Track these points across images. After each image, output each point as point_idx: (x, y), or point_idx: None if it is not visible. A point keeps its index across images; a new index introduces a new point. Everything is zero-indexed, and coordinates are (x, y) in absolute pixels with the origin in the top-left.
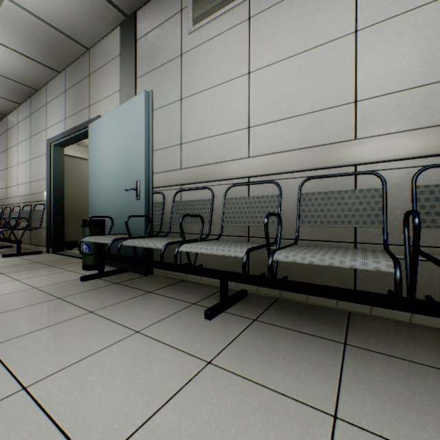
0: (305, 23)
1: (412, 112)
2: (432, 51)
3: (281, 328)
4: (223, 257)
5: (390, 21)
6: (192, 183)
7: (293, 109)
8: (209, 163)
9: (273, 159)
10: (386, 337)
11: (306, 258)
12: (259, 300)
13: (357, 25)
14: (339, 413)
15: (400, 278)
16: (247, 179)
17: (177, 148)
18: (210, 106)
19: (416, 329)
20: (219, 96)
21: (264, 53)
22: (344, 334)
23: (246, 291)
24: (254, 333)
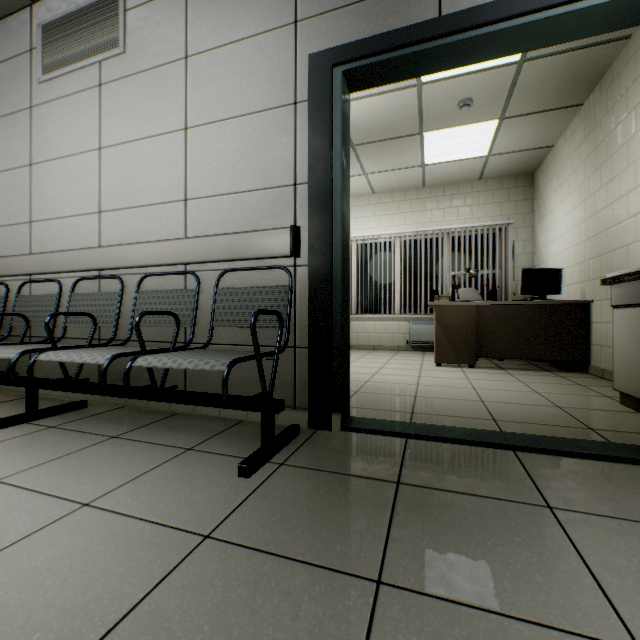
0: (149, 107)
1: (223, 217)
2: (235, 163)
3: (70, 431)
4: (76, 365)
5: (210, 126)
6: (40, 273)
7: (139, 198)
8: (61, 249)
9: (118, 251)
10: (168, 429)
11: (61, 356)
12: (94, 410)
13: (187, 123)
14: (5, 478)
15: (104, 369)
16: (99, 272)
17: (27, 227)
18: (62, 180)
19: (213, 421)
20: (72, 169)
21: (114, 130)
22: (131, 430)
23: (86, 401)
24: (27, 437)
